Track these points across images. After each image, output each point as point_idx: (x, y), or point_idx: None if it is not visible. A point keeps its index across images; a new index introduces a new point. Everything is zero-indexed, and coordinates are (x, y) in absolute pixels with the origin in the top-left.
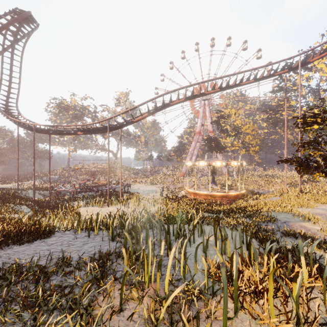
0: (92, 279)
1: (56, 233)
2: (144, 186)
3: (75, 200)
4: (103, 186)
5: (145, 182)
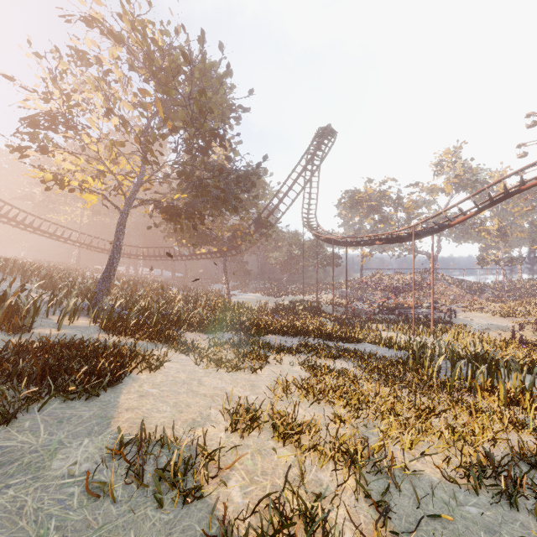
0: (390, 361)
1: (363, 343)
2: (485, 317)
3: (373, 322)
4: (409, 309)
5: (491, 311)
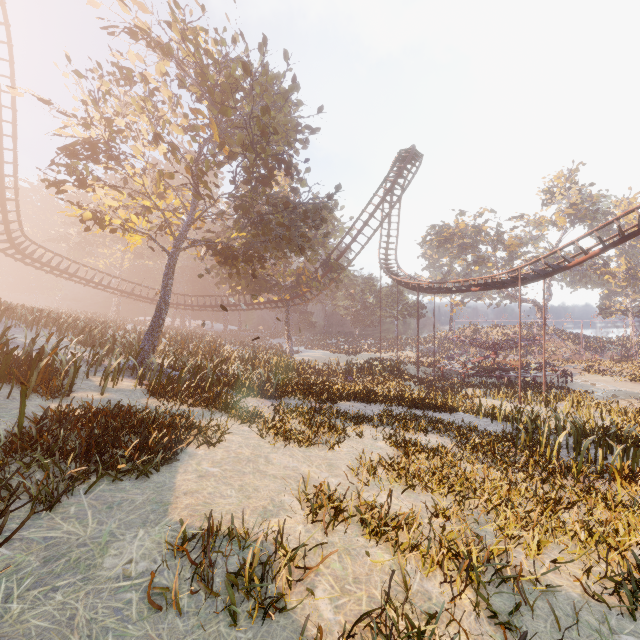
0: (496, 436)
1: (458, 413)
2: (611, 382)
3: (468, 386)
4: (512, 370)
5: (618, 373)
